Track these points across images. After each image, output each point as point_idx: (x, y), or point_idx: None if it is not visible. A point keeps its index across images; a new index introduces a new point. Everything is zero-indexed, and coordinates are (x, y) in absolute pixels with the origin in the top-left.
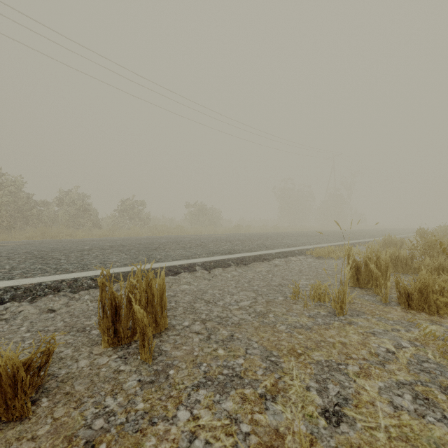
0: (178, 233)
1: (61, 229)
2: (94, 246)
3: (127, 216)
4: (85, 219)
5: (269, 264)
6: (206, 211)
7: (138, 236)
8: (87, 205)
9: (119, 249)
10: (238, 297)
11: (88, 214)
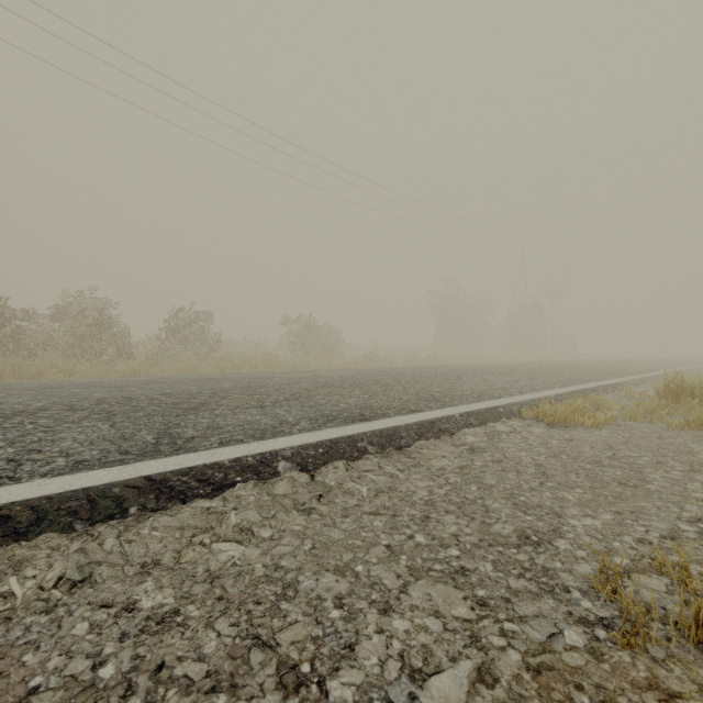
0: (267, 367)
1: (53, 360)
2: (62, 400)
3: (181, 338)
4: (103, 343)
5: (454, 447)
6: (316, 329)
7: (184, 375)
8: (108, 319)
9: (109, 409)
10: (408, 625)
11: (110, 334)
